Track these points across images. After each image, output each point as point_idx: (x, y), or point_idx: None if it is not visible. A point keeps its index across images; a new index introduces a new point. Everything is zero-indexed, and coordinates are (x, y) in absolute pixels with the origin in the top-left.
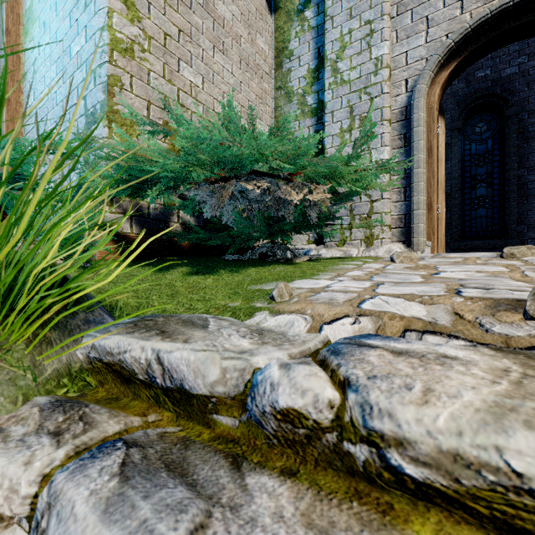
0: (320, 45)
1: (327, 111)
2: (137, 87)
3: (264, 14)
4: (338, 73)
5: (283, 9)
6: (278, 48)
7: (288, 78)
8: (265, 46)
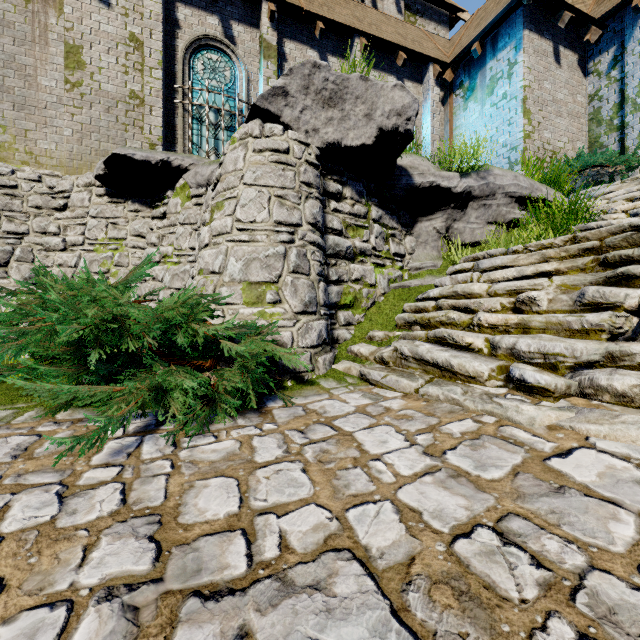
0: (623, 90)
1: (628, 127)
2: (531, 148)
3: (581, 81)
4: (636, 105)
5: (595, 73)
6: (591, 96)
7: (599, 112)
8: (581, 99)
